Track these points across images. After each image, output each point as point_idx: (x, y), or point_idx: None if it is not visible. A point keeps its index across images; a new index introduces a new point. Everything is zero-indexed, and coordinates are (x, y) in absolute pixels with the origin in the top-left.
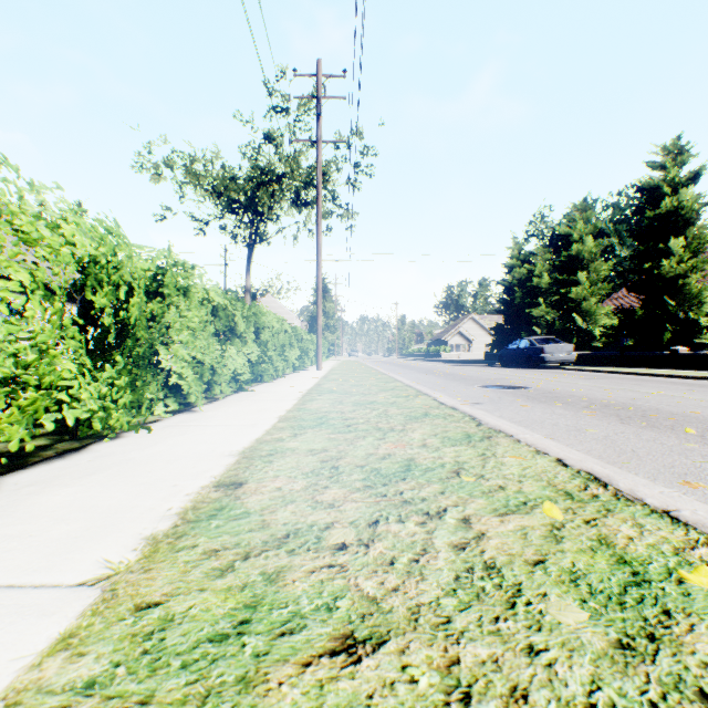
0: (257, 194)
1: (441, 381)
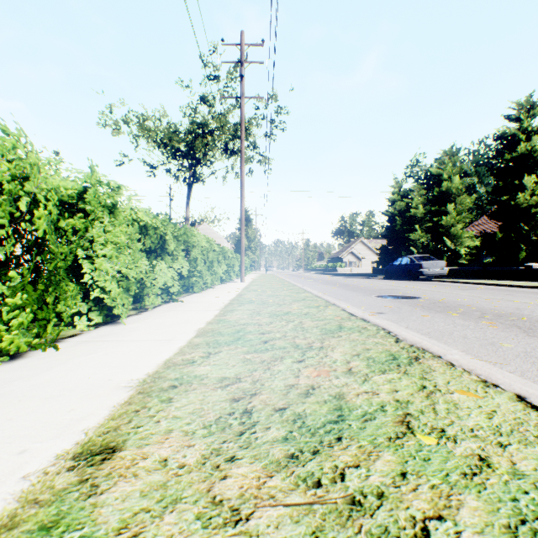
0: (194, 143)
1: (343, 291)
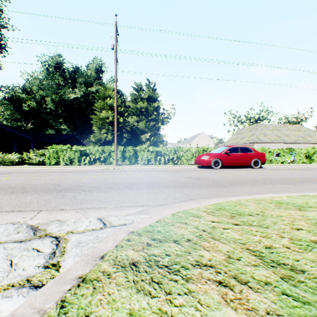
0: None
1: None
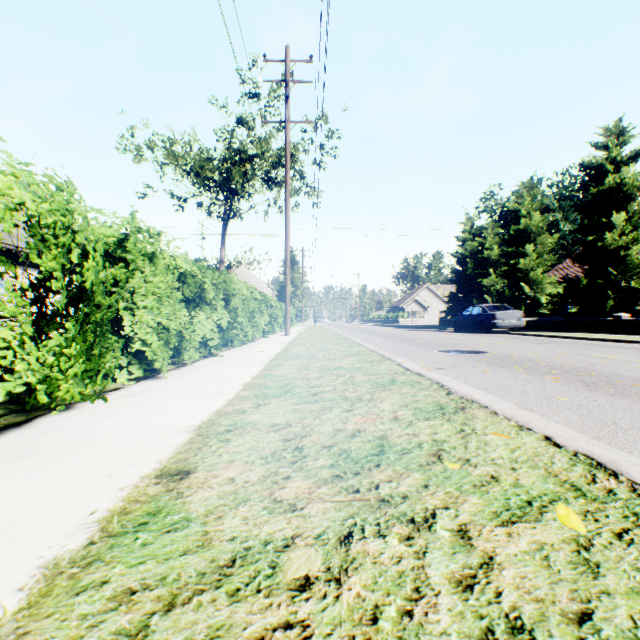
0: (230, 173)
1: (402, 345)
